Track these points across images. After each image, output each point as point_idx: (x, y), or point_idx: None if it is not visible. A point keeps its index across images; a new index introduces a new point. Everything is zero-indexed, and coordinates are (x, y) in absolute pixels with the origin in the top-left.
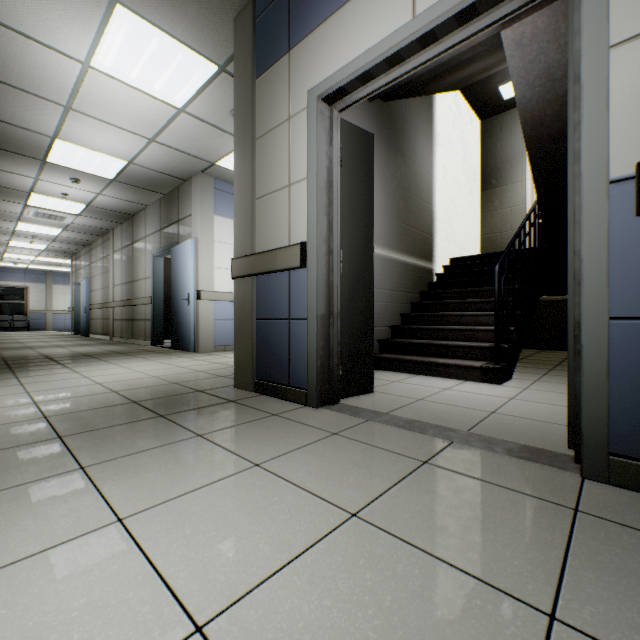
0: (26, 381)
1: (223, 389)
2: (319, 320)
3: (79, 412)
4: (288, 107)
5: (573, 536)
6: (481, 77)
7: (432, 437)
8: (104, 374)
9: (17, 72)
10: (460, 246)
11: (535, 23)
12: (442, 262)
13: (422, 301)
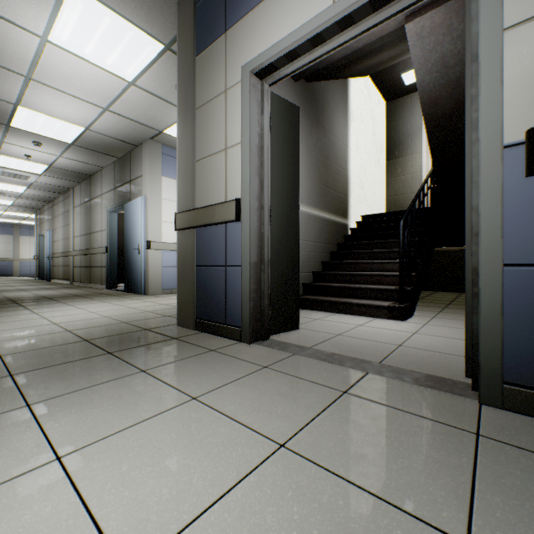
0: None
1: (168, 327)
2: (252, 267)
3: (33, 350)
4: (225, 80)
5: (478, 460)
6: (387, 65)
7: (350, 369)
8: (61, 315)
9: None
10: (370, 205)
11: (433, 18)
12: (355, 218)
13: (339, 251)
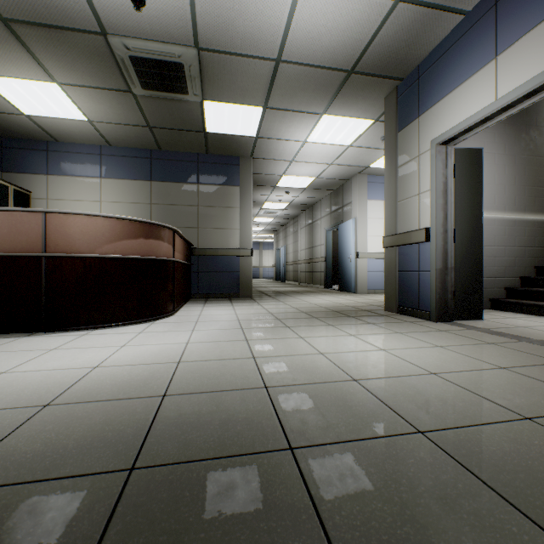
0: (281, 300)
1: (378, 311)
2: (437, 272)
3: (314, 312)
4: (418, 149)
5: None
6: None
7: (507, 338)
8: (311, 300)
9: (275, 154)
10: None
11: None
12: None
13: None
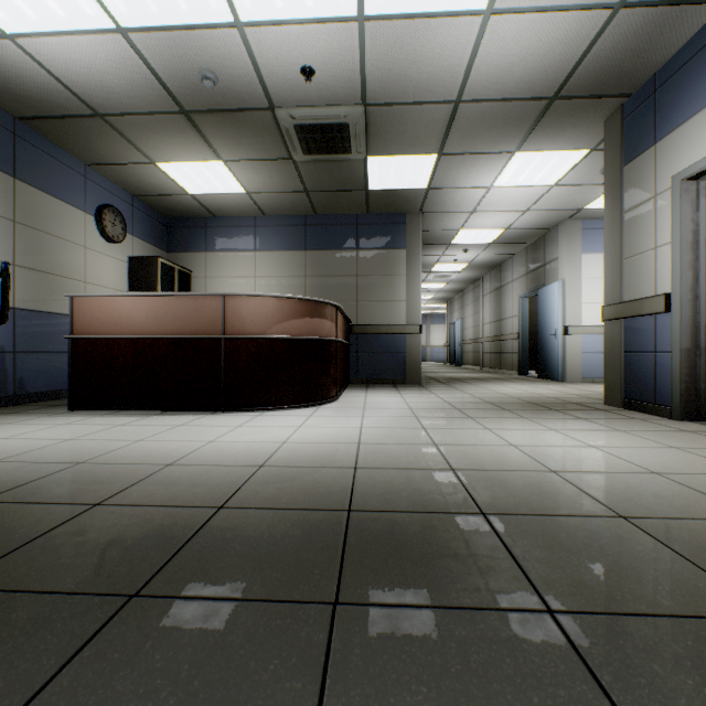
0: (459, 389)
1: (593, 404)
2: (682, 353)
3: (504, 403)
4: (653, 187)
5: None
6: None
7: None
8: (499, 389)
9: (450, 205)
10: None
11: None
12: None
13: None
